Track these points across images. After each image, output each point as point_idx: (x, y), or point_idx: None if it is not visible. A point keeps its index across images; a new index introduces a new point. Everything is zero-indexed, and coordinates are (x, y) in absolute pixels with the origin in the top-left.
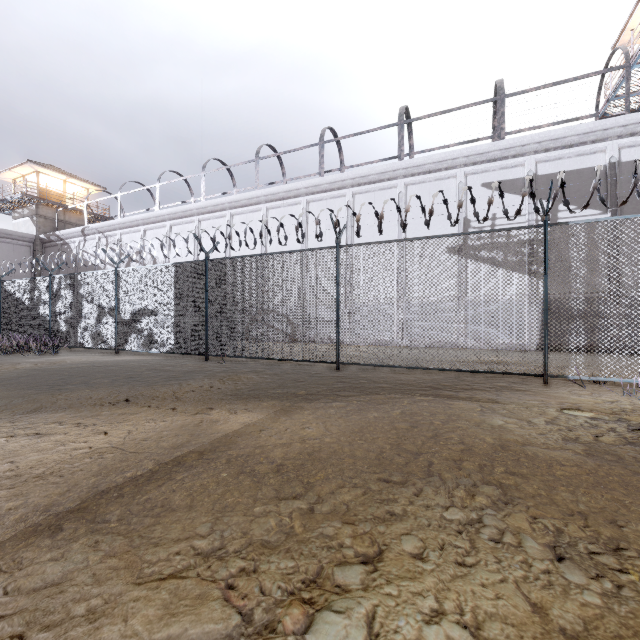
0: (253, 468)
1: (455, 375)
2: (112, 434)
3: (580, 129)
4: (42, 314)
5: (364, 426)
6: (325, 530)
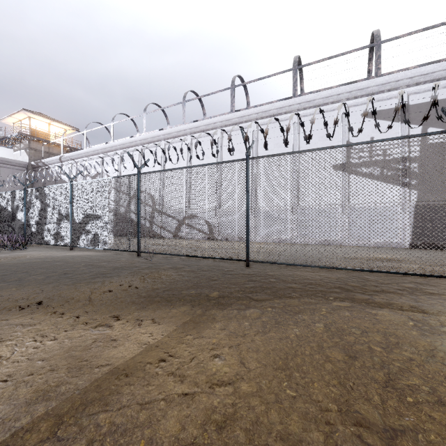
0: None
1: (356, 273)
2: None
3: None
4: (19, 218)
5: (288, 354)
6: None
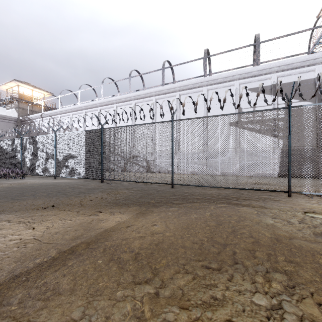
0: (119, 256)
1: (237, 191)
2: (37, 229)
3: (301, 59)
4: (17, 157)
5: (189, 224)
6: (167, 316)
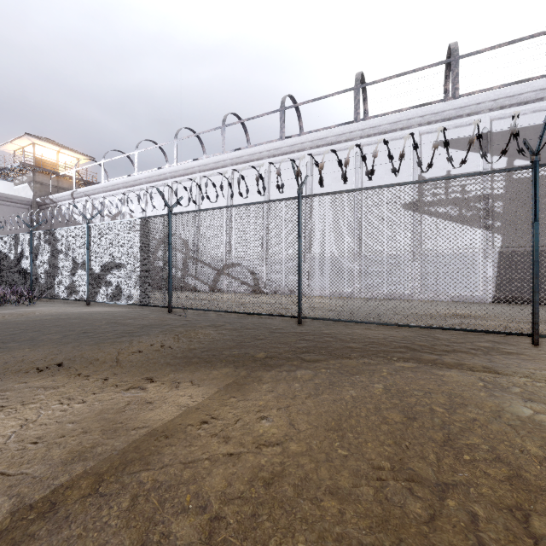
0: (168, 528)
1: (426, 332)
2: None
3: (537, 85)
4: (24, 267)
5: (342, 416)
6: None
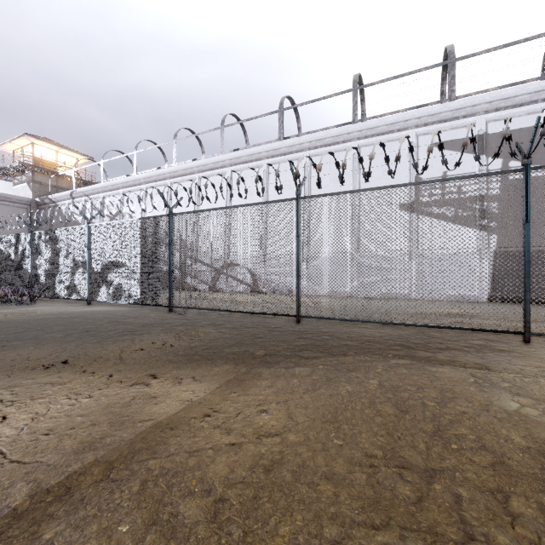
0: (176, 508)
1: (421, 330)
2: (10, 421)
3: (531, 88)
4: (25, 267)
5: (338, 409)
6: None
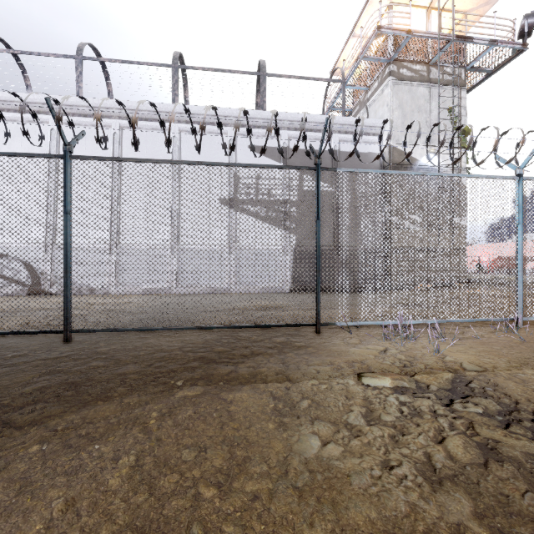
0: None
1: (230, 331)
2: None
3: (317, 118)
4: None
5: None
6: None
